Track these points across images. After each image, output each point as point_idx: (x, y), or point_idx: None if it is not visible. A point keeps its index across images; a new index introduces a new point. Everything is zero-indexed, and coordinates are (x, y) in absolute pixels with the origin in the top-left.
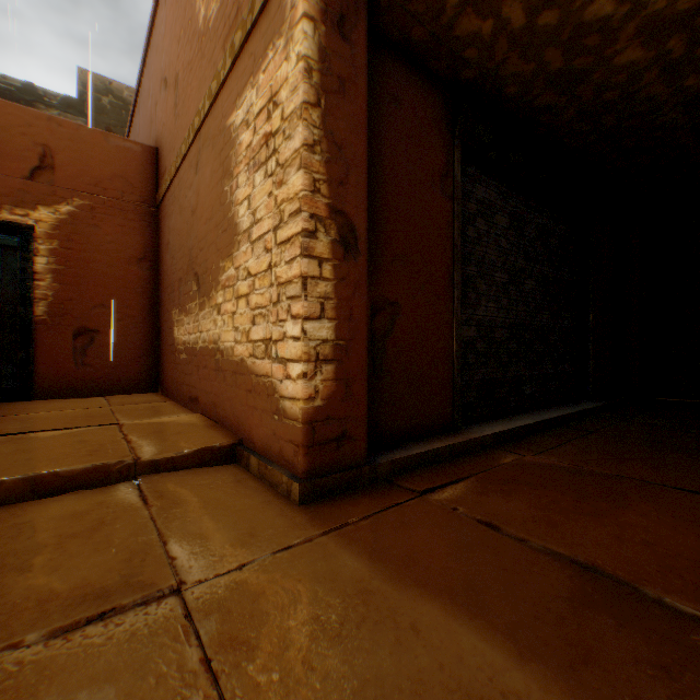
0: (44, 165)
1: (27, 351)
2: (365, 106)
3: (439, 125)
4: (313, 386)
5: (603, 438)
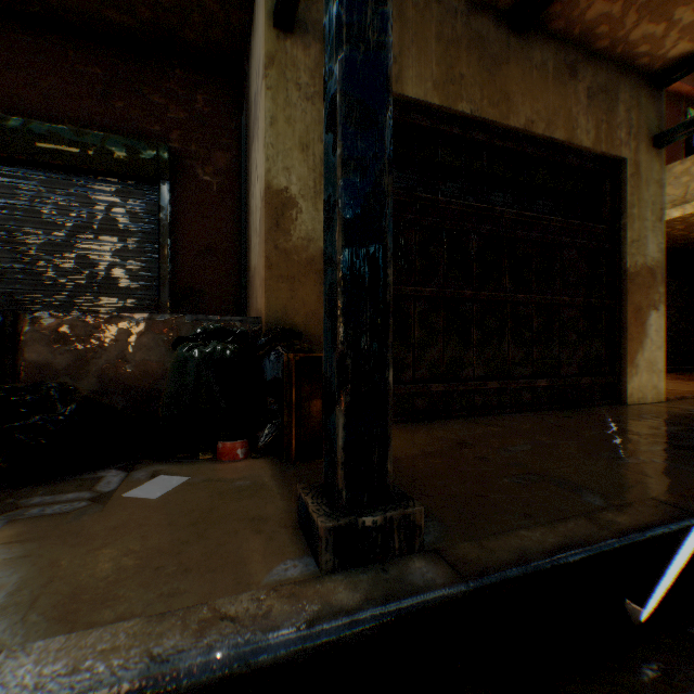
0: None
1: None
2: None
3: None
4: None
5: None
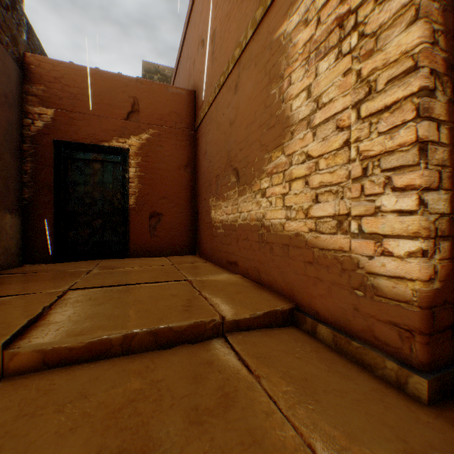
0: (133, 110)
1: (124, 227)
2: None
3: None
4: (431, 266)
5: None
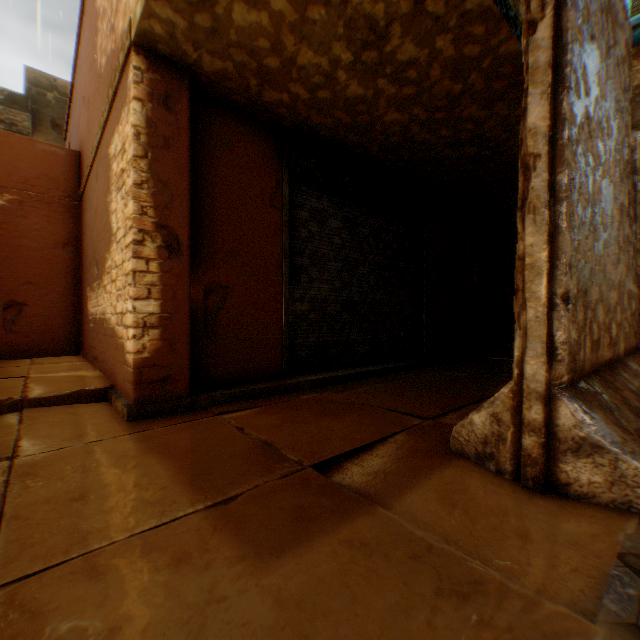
0: None
1: None
2: (188, 154)
3: (268, 157)
4: (141, 344)
5: (396, 383)
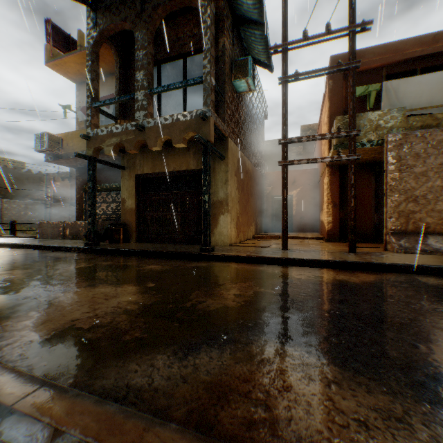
0: (294, 181)
1: (291, 222)
2: (338, 183)
3: (366, 173)
4: (328, 226)
5: None
